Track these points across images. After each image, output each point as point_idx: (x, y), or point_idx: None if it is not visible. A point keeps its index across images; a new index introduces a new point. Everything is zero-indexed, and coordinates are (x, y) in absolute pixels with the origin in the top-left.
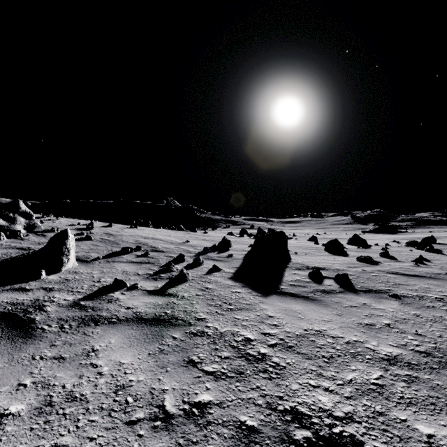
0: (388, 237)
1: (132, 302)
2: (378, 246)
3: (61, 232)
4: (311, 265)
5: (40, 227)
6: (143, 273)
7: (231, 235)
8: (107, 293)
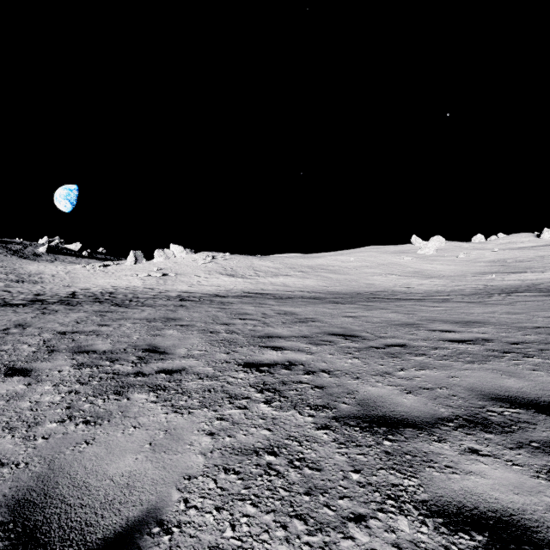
0: None
1: (504, 474)
2: None
3: None
4: None
5: None
6: None
7: None
8: None
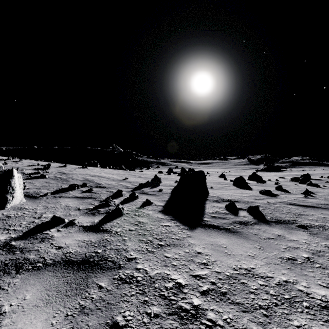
0: (275, 174)
1: (65, 240)
2: (271, 181)
3: (6, 172)
4: (225, 197)
5: (2, 167)
6: (84, 208)
7: (161, 173)
8: (43, 231)
